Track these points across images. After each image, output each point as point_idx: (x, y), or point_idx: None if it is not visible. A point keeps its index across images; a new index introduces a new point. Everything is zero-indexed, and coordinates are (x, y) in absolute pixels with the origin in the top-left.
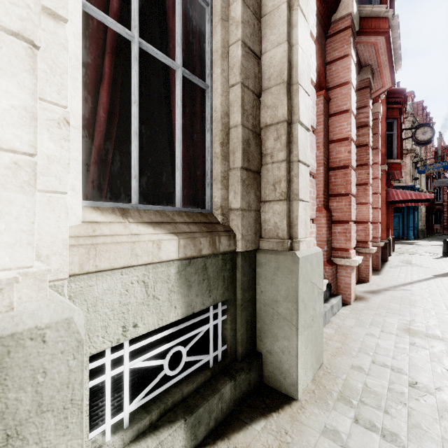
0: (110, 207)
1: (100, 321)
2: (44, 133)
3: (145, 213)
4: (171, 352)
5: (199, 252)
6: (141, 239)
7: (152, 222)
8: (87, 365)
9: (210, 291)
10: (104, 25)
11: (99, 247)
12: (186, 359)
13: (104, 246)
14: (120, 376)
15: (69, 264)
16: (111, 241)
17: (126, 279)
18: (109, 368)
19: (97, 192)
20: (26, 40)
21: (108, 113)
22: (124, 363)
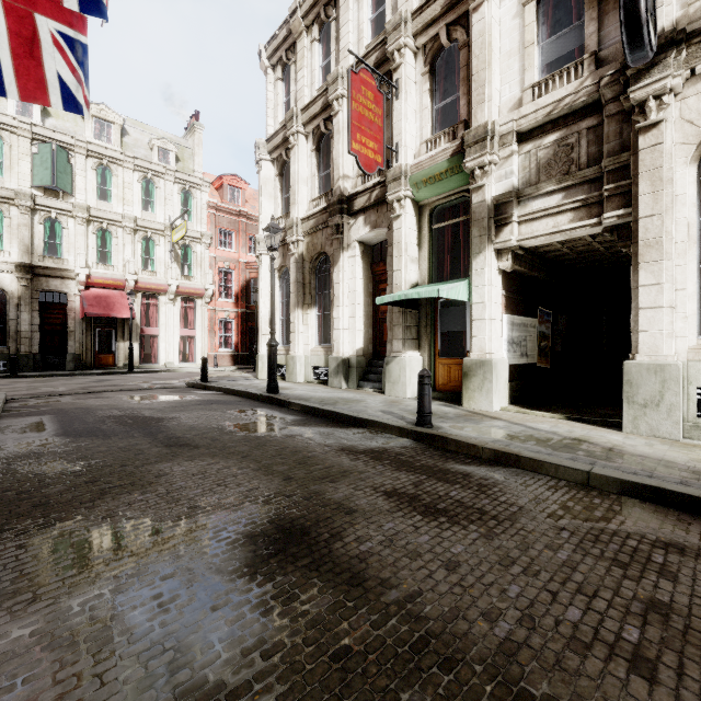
0: None
1: (700, 377)
2: (679, 322)
3: None
4: None
5: None
6: None
7: None
8: (695, 389)
9: None
10: None
11: (700, 352)
12: None
13: None
14: None
15: (688, 357)
16: None
17: None
18: None
19: None
20: (670, 307)
21: None
22: None
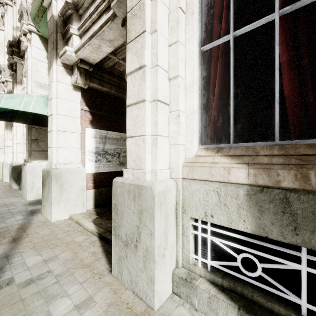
0: (214, 147)
1: (194, 203)
2: (172, 123)
3: (234, 149)
4: (244, 254)
5: (275, 183)
6: (216, 165)
7: (234, 155)
8: (189, 220)
9: (296, 229)
10: (218, 45)
11: (193, 168)
12: (261, 274)
13: (196, 167)
14: (212, 242)
15: (183, 173)
16: (199, 165)
17: (206, 187)
18: (200, 230)
19: (219, 139)
20: (155, 100)
21: (219, 93)
22: (208, 234)
